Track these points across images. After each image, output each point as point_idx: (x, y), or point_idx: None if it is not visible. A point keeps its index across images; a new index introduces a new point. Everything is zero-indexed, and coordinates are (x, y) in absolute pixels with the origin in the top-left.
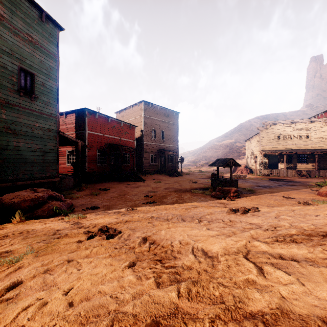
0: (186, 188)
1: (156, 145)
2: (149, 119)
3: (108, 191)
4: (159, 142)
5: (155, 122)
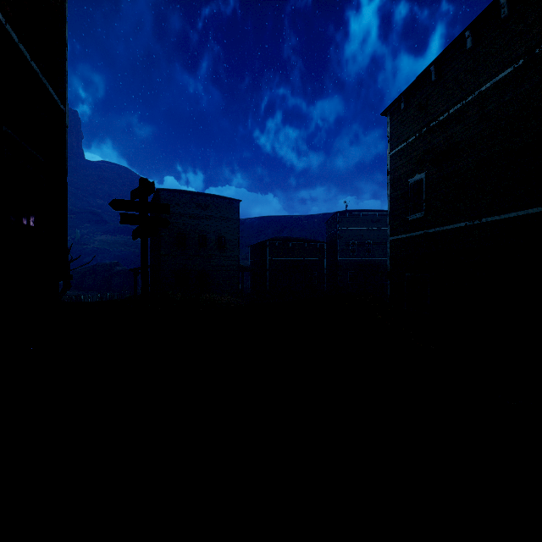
0: None
1: (357, 261)
2: (346, 231)
3: None
4: (362, 257)
5: (355, 233)
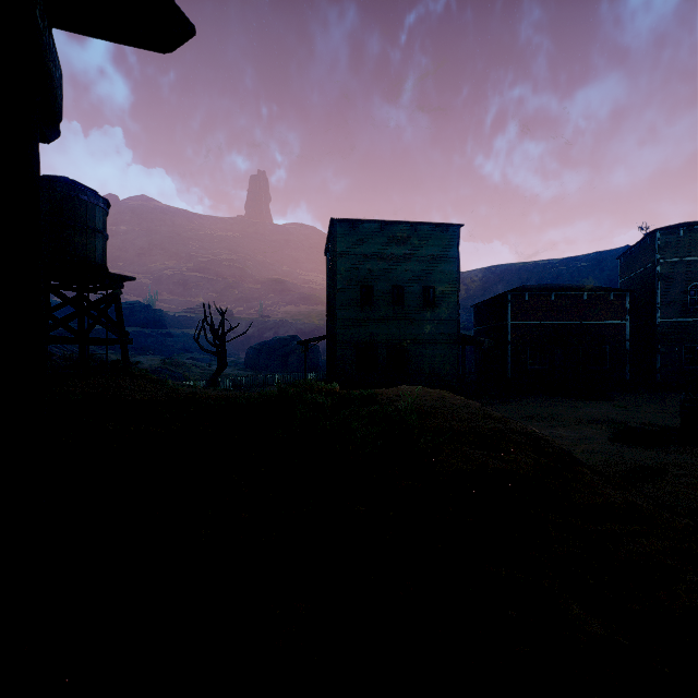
0: (630, 421)
1: None
2: (678, 265)
3: (504, 404)
4: None
5: None
